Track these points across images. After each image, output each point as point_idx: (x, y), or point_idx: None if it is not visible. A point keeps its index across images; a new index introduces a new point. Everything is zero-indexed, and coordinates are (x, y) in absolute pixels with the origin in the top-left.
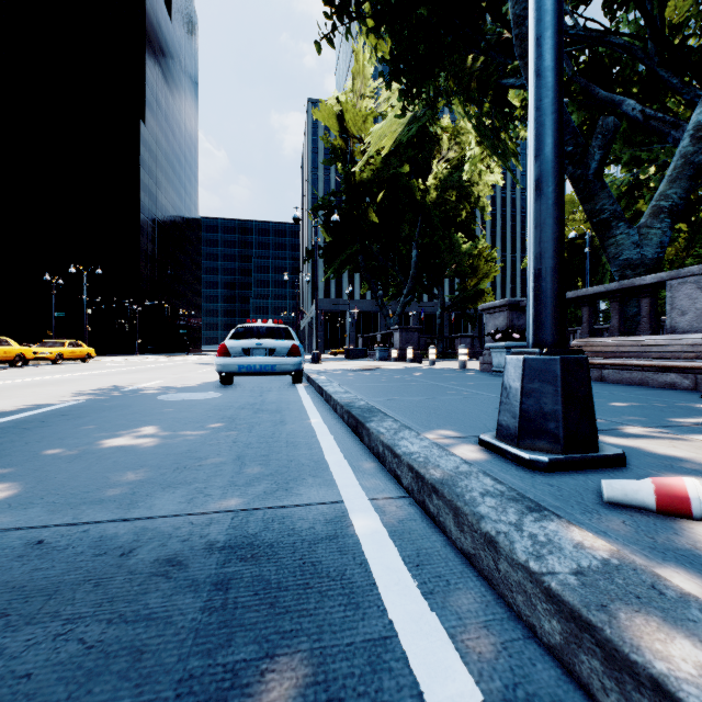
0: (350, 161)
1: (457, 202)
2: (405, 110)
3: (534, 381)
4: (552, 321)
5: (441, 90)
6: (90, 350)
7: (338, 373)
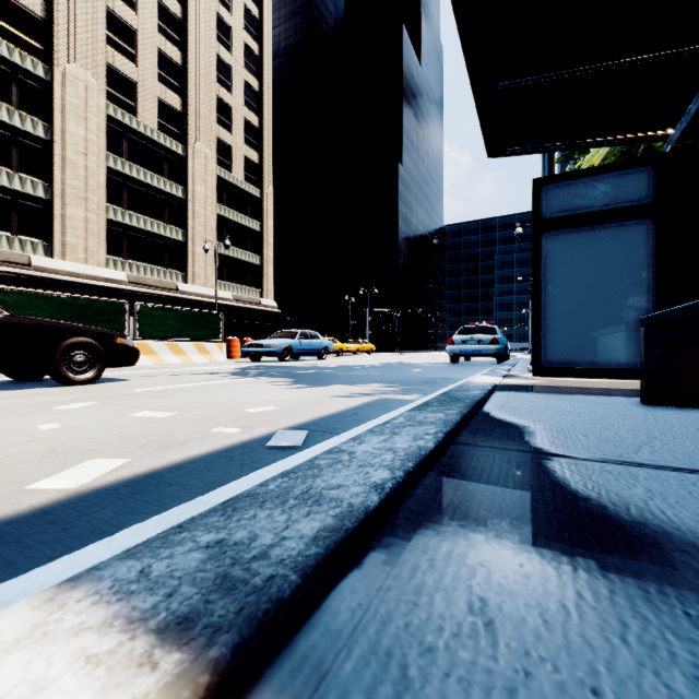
0: None
1: None
2: None
3: None
4: None
5: None
6: (372, 346)
7: None
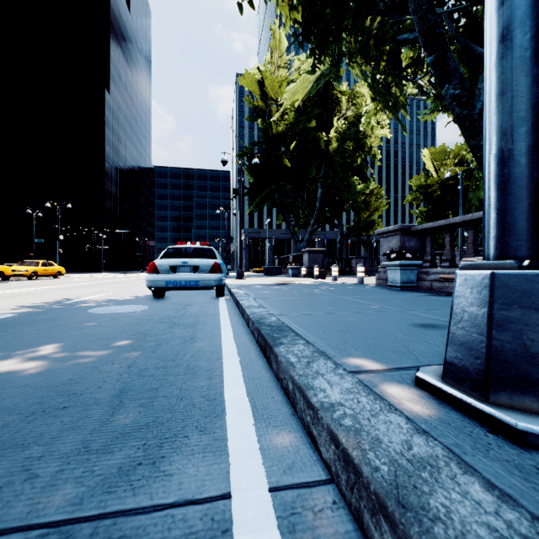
0: (268, 118)
1: (354, 151)
2: (313, 63)
3: (512, 306)
4: (531, 222)
5: (343, 50)
6: (60, 268)
7: (256, 287)
